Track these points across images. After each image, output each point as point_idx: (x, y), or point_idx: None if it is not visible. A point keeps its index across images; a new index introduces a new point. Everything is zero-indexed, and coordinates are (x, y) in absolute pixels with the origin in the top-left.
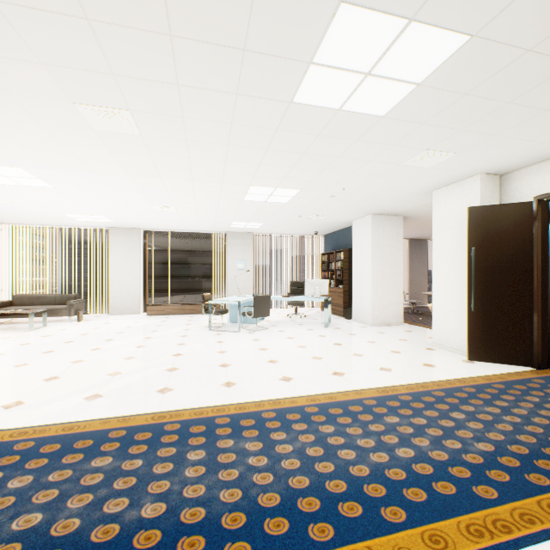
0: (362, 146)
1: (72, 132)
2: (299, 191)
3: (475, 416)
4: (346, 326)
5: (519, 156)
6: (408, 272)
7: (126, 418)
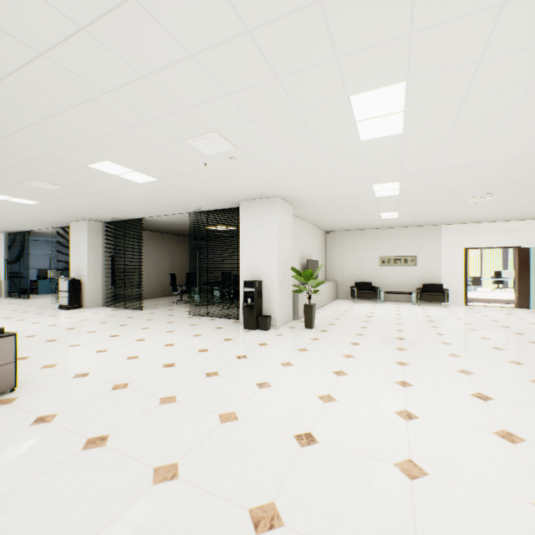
0: None
1: None
2: None
3: None
4: None
5: None
6: None
7: None
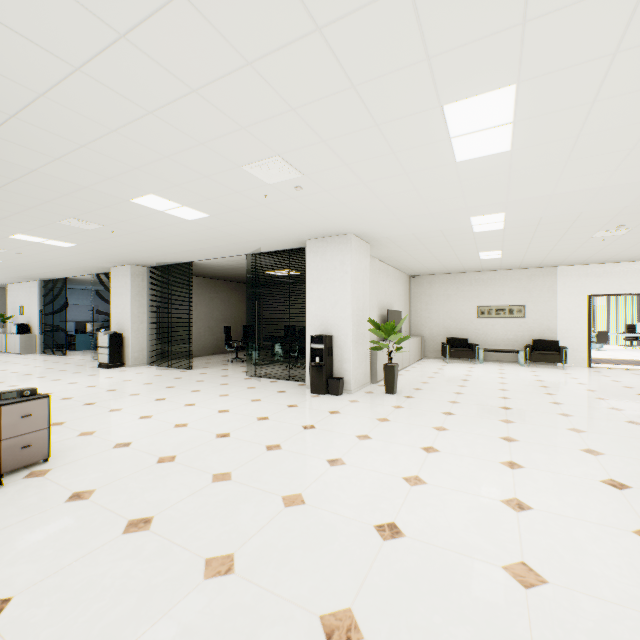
0: None
1: None
2: None
3: None
4: None
5: None
6: None
7: None
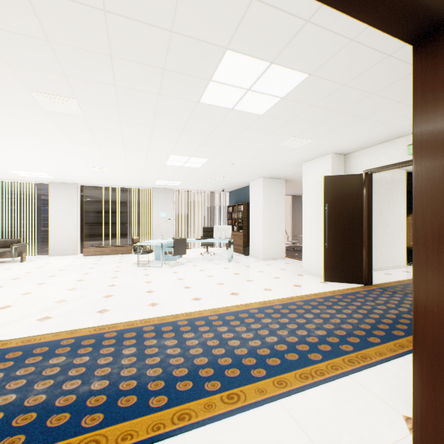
0: (250, 132)
1: (26, 110)
2: (208, 159)
3: (319, 315)
4: (244, 260)
5: (353, 144)
6: (291, 220)
7: (74, 331)
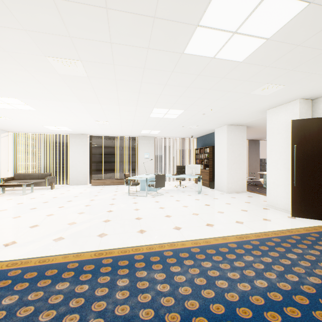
0: (225, 82)
1: (46, 75)
2: (183, 111)
3: (304, 256)
4: (211, 193)
5: None
6: (248, 160)
7: (78, 254)
